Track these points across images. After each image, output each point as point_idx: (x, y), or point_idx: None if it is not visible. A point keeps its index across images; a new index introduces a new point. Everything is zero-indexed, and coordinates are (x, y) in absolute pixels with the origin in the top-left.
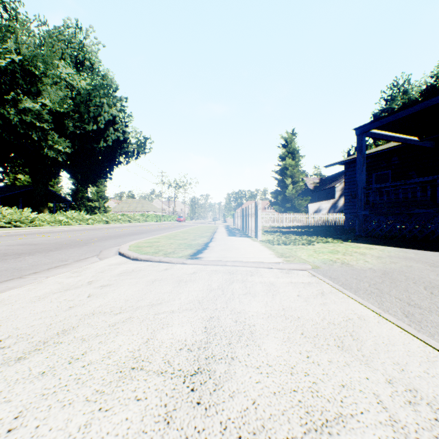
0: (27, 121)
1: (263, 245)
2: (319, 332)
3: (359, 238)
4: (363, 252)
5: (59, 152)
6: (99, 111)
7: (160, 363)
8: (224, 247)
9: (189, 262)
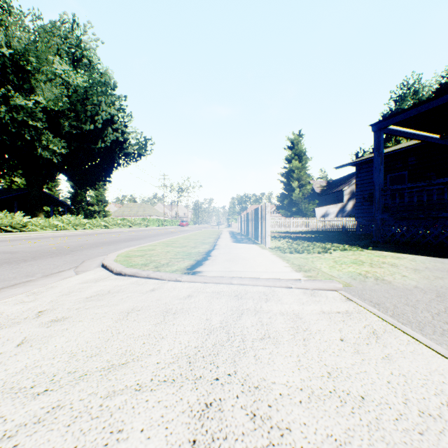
0: (18, 120)
1: (273, 254)
2: (420, 447)
3: (377, 244)
4: (393, 262)
5: (54, 153)
6: (96, 110)
7: None
8: (229, 257)
9: (184, 279)
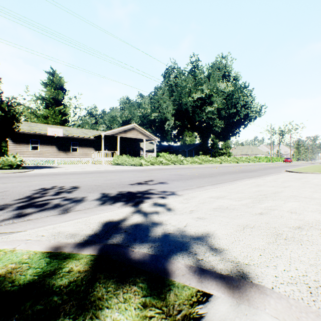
0: (208, 117)
1: None
2: None
3: None
4: None
5: (218, 127)
6: (237, 101)
7: None
8: None
9: None
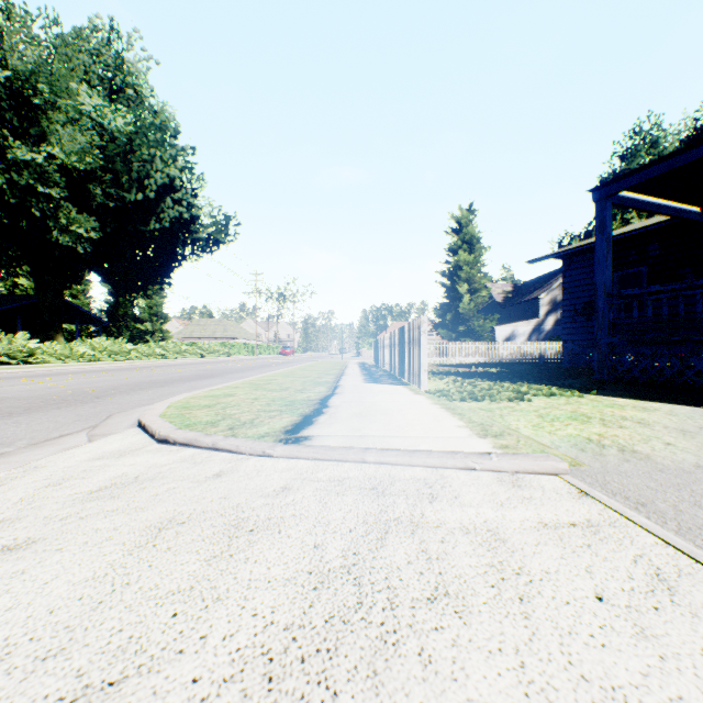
0: (21, 184)
1: (435, 402)
2: None
3: (602, 385)
4: (639, 417)
5: (79, 238)
6: (147, 169)
7: None
8: (359, 409)
9: (279, 452)
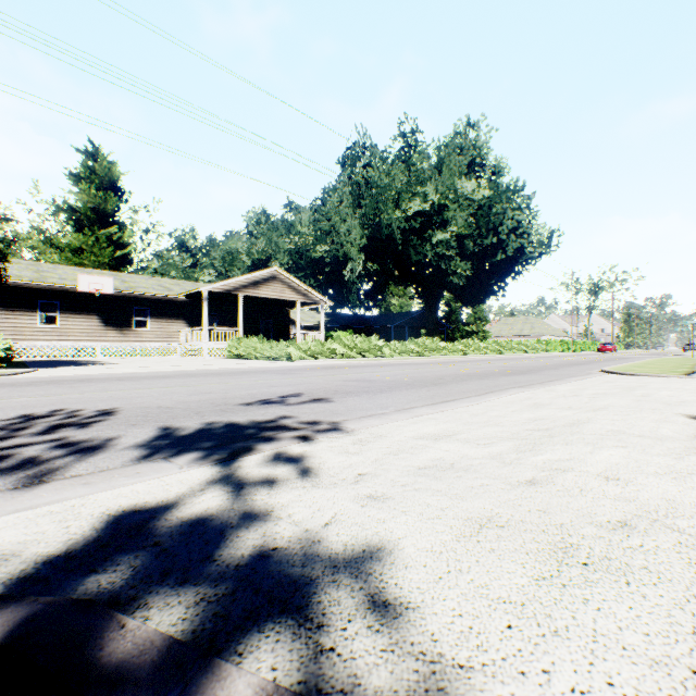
0: (437, 253)
1: None
2: None
3: None
4: None
5: (459, 277)
6: (499, 220)
7: (693, 385)
8: None
9: (683, 377)
